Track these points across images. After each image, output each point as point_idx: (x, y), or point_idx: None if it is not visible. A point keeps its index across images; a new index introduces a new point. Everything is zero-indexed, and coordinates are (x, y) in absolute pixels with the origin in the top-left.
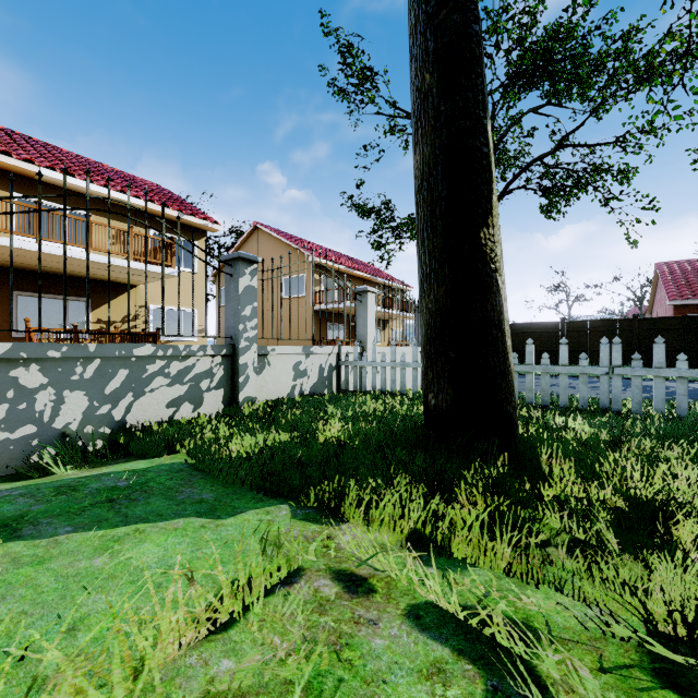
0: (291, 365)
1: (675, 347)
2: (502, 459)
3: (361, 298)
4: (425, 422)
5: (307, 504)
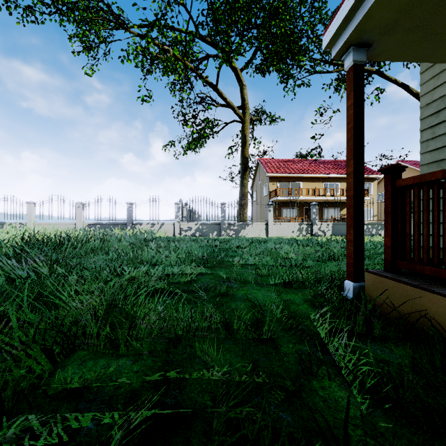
0: None
1: None
2: None
3: None
4: None
5: None
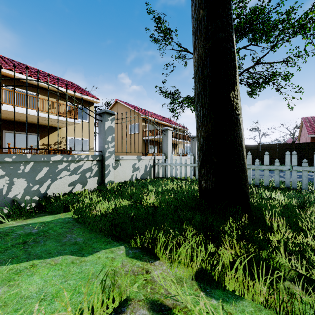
0: (131, 165)
1: (312, 156)
2: (244, 218)
3: (165, 133)
4: (199, 195)
5: (135, 246)
